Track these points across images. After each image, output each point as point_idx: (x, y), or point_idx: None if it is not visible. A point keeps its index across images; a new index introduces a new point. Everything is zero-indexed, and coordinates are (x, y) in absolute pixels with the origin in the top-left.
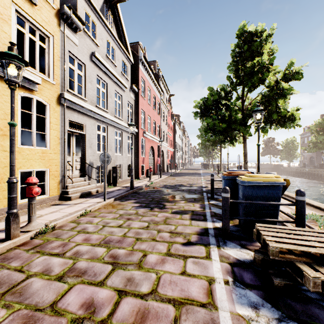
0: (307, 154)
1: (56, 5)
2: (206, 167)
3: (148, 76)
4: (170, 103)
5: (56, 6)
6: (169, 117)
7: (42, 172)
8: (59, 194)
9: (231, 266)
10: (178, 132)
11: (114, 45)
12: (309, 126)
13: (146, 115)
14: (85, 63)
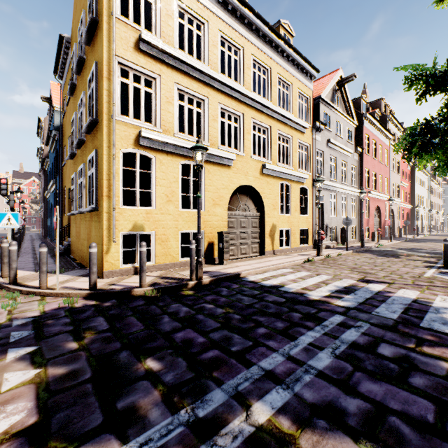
0: None
1: (311, 123)
2: None
3: (372, 128)
4: None
5: (311, 124)
6: (402, 161)
7: (299, 231)
8: (312, 244)
9: (440, 272)
10: (420, 179)
11: (340, 121)
12: None
13: (370, 172)
14: (323, 150)
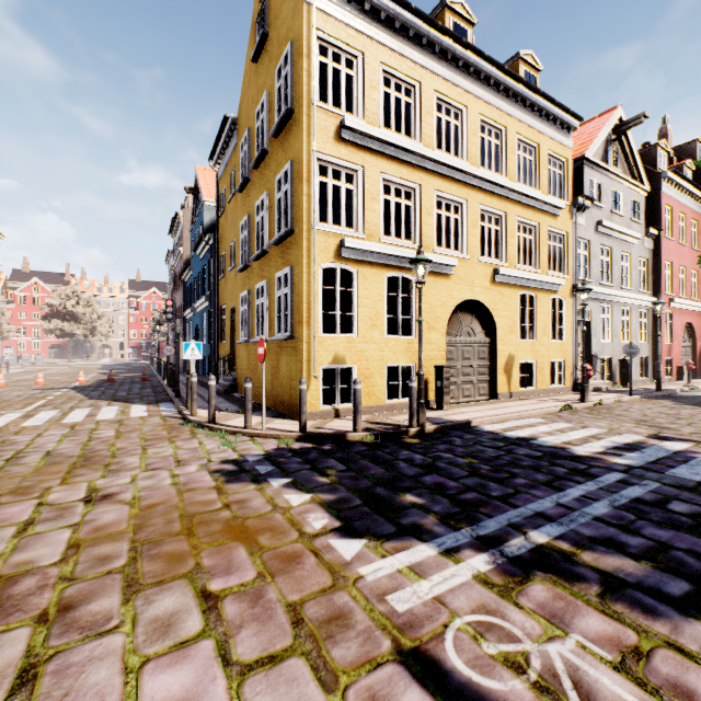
0: None
1: (569, 200)
2: None
3: (678, 194)
4: None
5: (569, 201)
6: None
7: (549, 364)
8: (571, 385)
9: None
10: None
11: (619, 189)
12: None
13: (674, 267)
14: (590, 238)
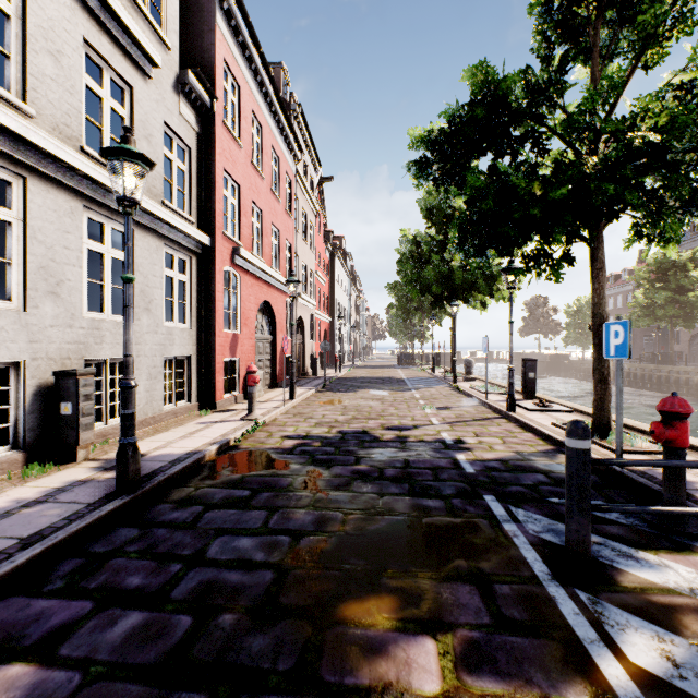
0: None
1: None
2: (408, 362)
3: (251, 78)
4: (323, 201)
5: None
6: (319, 236)
7: None
8: None
9: None
10: (341, 278)
11: None
12: (617, 273)
13: (244, 197)
14: None
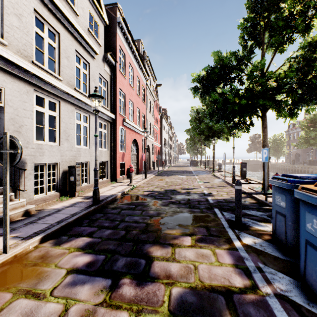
0: (292, 150)
1: None
2: (195, 164)
3: (129, 50)
4: (157, 94)
5: None
6: (155, 109)
7: None
8: None
9: None
10: (165, 127)
11: None
12: (294, 123)
13: (126, 98)
14: None
